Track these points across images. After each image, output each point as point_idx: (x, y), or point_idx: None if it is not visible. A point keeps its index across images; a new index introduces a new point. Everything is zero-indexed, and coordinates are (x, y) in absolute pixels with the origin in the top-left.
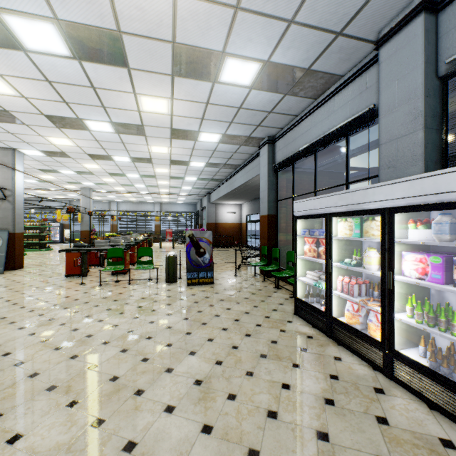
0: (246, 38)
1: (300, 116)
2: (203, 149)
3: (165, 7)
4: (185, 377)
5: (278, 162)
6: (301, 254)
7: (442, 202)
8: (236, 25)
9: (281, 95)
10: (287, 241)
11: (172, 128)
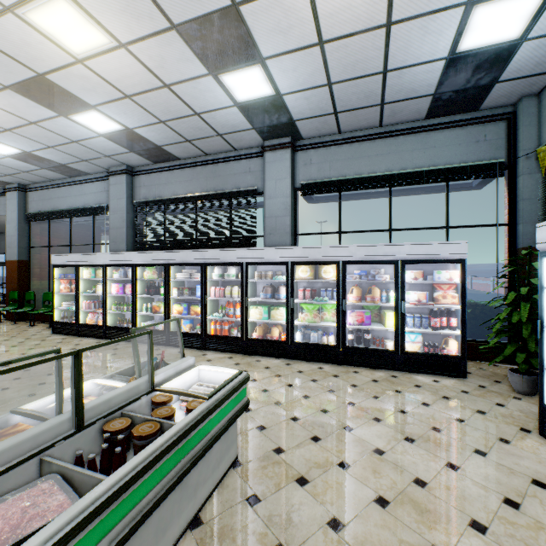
0: (11, 140)
1: (57, 182)
2: None
3: None
4: None
5: (33, 213)
6: (59, 291)
7: (121, 264)
8: (5, 134)
9: (39, 167)
10: (42, 285)
11: None
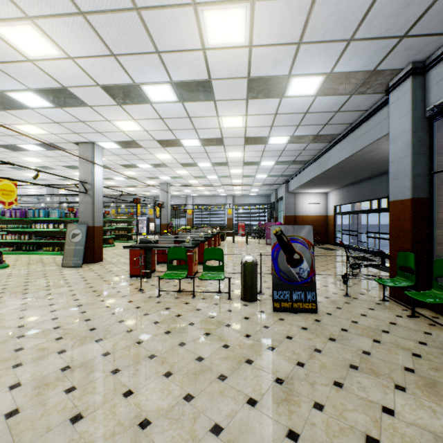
0: None
1: None
2: (290, 112)
3: None
4: None
5: None
6: None
7: None
8: None
9: None
10: None
11: (249, 77)
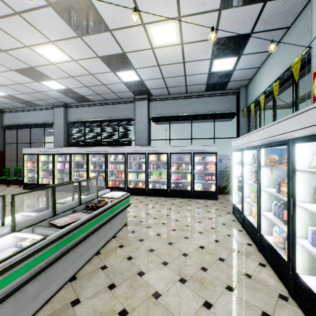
0: (4, 89)
1: (22, 109)
2: None
3: None
4: None
5: (7, 125)
6: (26, 167)
7: (63, 153)
8: (2, 87)
9: (14, 102)
10: (11, 164)
11: None
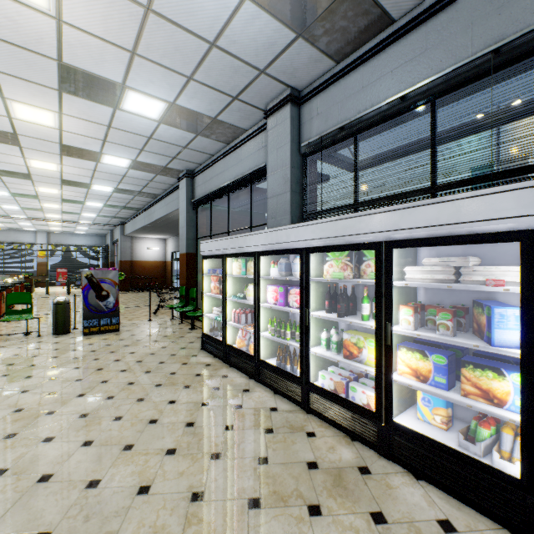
0: (147, 79)
1: (216, 156)
2: (109, 172)
3: (47, 28)
4: (70, 415)
5: (197, 199)
6: (209, 292)
7: (280, 249)
8: (135, 66)
9: (193, 135)
10: None
11: (62, 144)
